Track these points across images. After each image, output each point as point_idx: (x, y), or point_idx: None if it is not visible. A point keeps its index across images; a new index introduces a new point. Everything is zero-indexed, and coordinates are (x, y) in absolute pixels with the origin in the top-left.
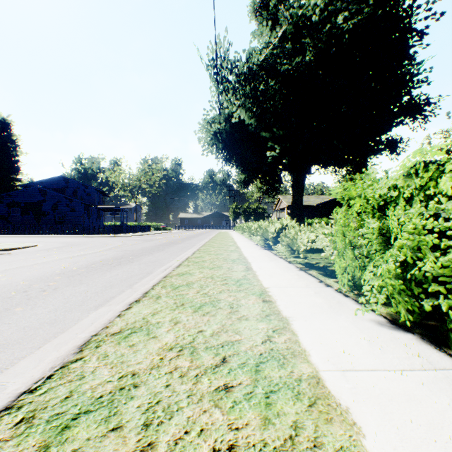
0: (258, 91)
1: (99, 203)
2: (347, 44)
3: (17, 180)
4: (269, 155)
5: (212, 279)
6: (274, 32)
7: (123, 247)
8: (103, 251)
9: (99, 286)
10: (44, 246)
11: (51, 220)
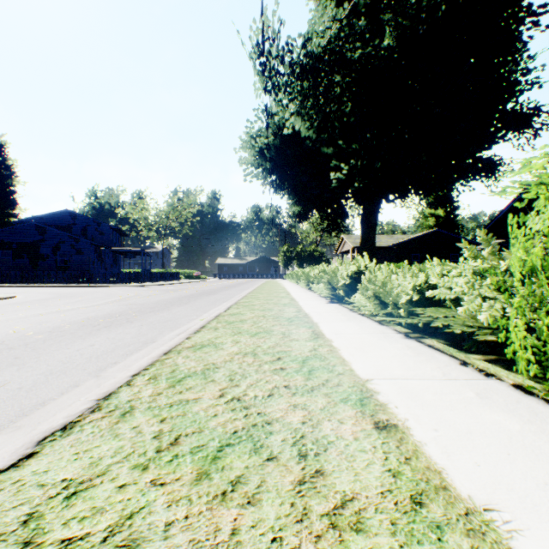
0: (319, 86)
1: (115, 245)
2: (444, 20)
3: (13, 216)
4: (333, 176)
5: (254, 357)
6: (341, 9)
7: (133, 299)
8: (100, 304)
9: (39, 371)
10: (24, 297)
11: (52, 266)
